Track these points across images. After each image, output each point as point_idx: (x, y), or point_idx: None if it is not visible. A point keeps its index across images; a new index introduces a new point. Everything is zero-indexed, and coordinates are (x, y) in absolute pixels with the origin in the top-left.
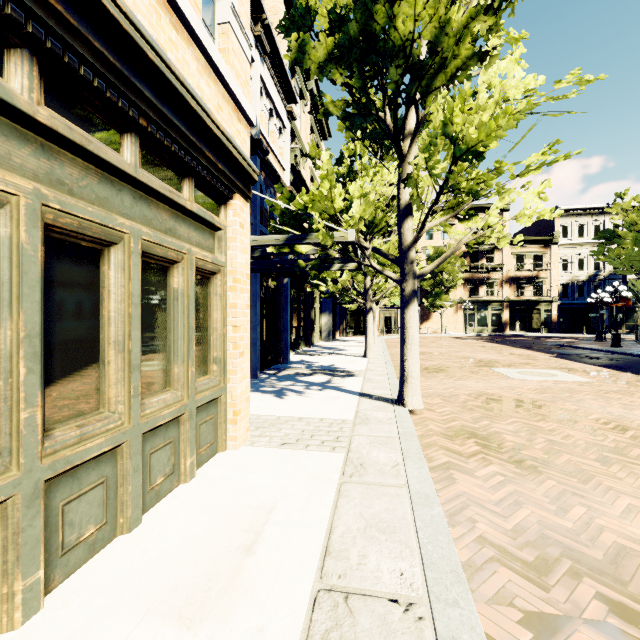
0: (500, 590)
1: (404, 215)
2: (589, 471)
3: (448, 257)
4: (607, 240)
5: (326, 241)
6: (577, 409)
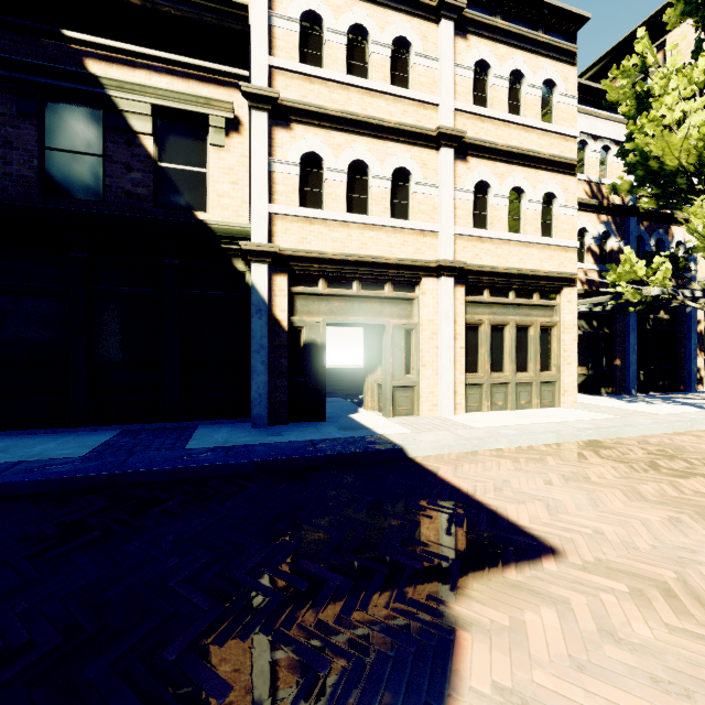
0: (621, 441)
1: None
2: None
3: None
4: None
5: (635, 297)
6: None
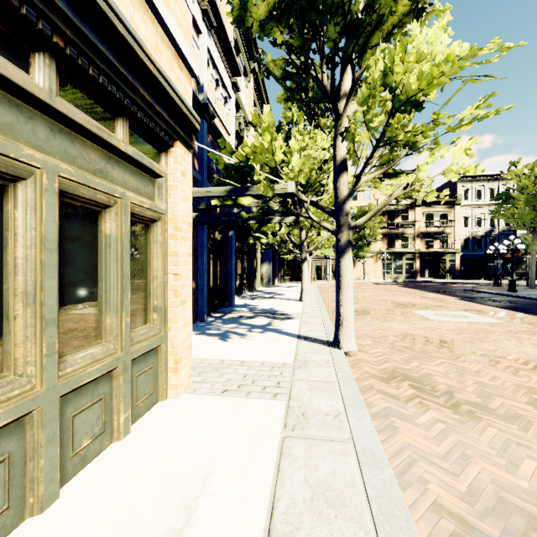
0: None
1: (340, 170)
2: (525, 416)
3: (380, 210)
4: (503, 201)
5: (267, 192)
6: (495, 349)
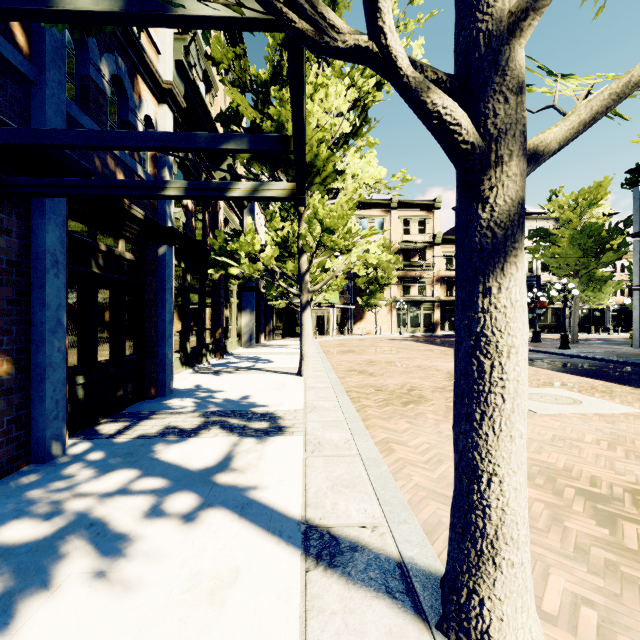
0: None
1: None
2: None
3: (630, 90)
4: (541, 238)
5: None
6: None
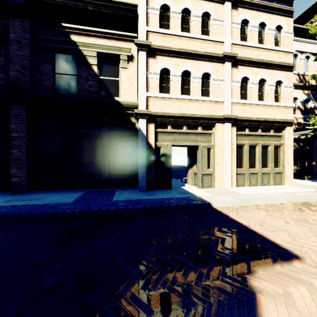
0: None
1: None
2: None
3: None
4: None
5: None
6: None
